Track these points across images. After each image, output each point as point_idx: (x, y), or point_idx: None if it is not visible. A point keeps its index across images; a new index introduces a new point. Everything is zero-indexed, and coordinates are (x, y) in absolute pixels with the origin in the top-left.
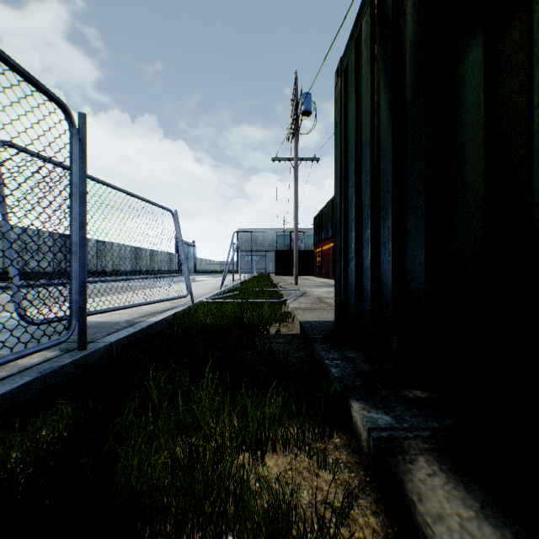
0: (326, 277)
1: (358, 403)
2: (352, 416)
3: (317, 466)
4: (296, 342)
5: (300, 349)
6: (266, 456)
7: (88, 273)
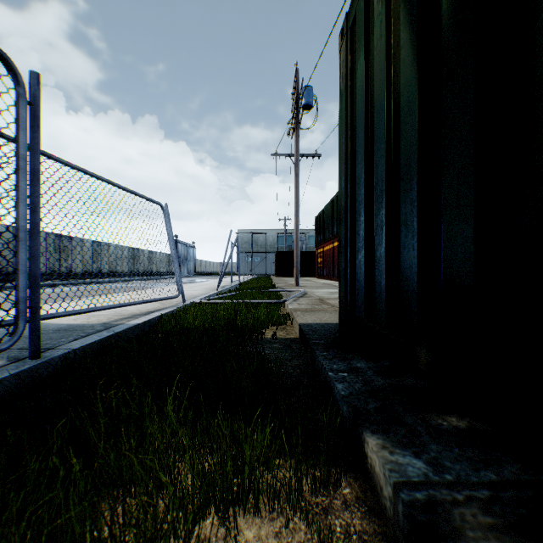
0: (328, 278)
1: (375, 438)
2: (367, 455)
3: (319, 539)
4: (295, 347)
5: (298, 356)
6: (244, 520)
7: (83, 274)
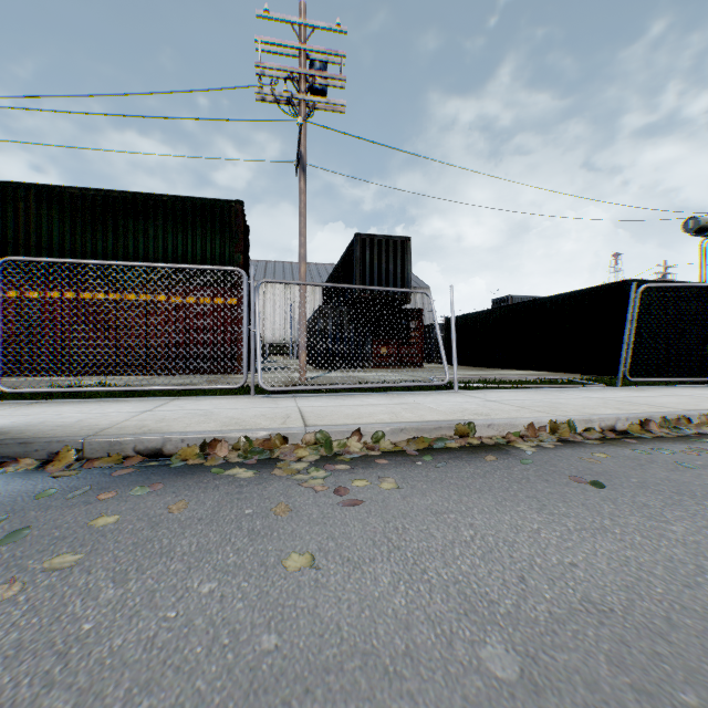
0: (6, 373)
1: None
2: None
3: None
4: None
5: None
6: None
7: None
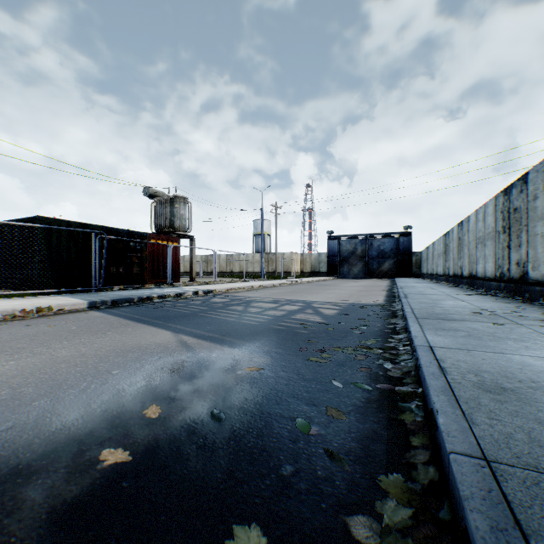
0: None
1: None
2: None
3: None
4: None
5: None
6: None
7: None
